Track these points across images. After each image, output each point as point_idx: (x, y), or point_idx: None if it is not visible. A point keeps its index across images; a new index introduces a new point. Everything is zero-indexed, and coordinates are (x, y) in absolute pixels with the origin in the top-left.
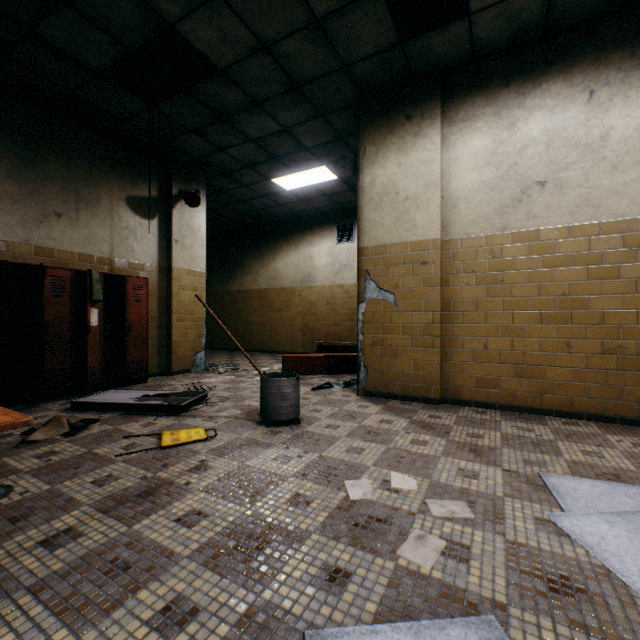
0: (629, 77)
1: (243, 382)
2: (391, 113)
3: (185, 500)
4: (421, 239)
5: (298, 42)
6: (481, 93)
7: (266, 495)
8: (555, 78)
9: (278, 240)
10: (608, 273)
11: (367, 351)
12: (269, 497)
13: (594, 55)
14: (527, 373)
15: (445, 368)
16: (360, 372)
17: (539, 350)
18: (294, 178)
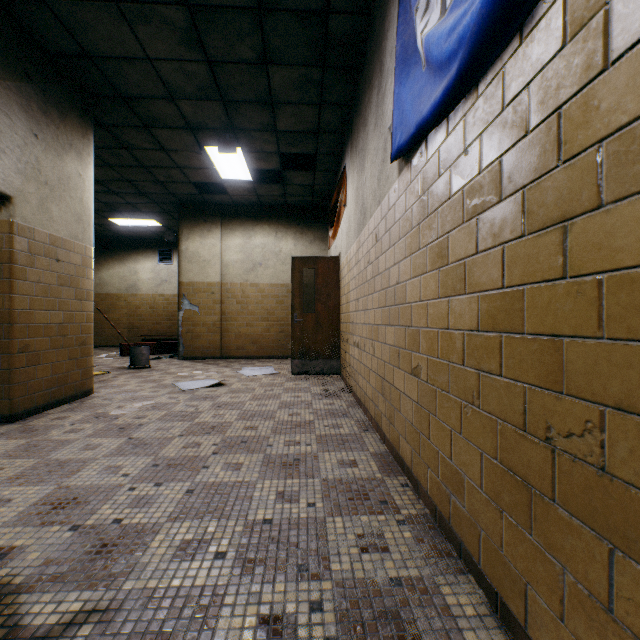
0: (287, 231)
1: (97, 360)
2: (197, 216)
3: (120, 380)
4: (212, 281)
5: (148, 183)
6: (238, 220)
7: (150, 377)
8: (265, 223)
9: (104, 254)
10: (282, 302)
11: (184, 336)
12: (151, 377)
13: (277, 219)
14: (256, 342)
15: (223, 342)
16: (180, 347)
17: (260, 332)
18: (129, 221)
